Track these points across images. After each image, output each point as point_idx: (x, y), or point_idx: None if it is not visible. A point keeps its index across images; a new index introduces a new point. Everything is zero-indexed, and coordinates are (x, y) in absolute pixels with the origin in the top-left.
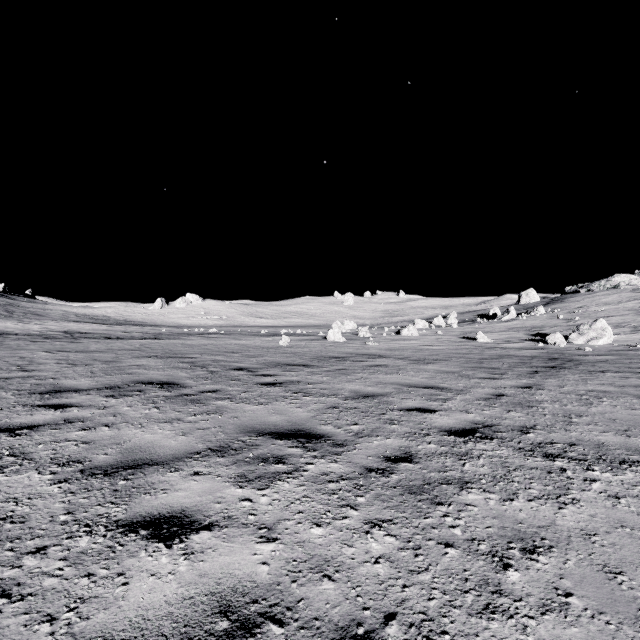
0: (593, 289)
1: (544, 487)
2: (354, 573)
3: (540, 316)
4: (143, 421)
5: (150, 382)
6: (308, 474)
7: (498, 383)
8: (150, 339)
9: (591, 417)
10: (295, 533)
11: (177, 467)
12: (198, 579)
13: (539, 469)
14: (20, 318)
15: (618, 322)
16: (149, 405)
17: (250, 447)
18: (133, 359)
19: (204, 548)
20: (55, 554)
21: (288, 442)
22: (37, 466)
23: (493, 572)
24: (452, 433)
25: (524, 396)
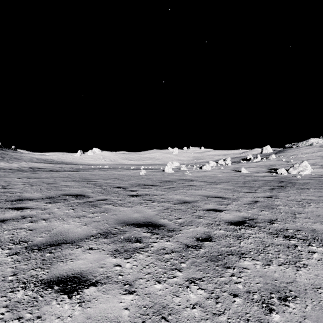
0: (299, 146)
1: (286, 256)
2: (180, 315)
3: (273, 159)
4: (64, 217)
5: (71, 194)
6: (153, 249)
7: (254, 195)
8: (73, 171)
9: (306, 214)
10: (145, 287)
11: (80, 245)
12: (85, 320)
13: (282, 245)
14: (8, 160)
15: (313, 162)
16: (69, 207)
17: (122, 232)
18: (63, 182)
19: (91, 298)
20: (1, 303)
21: (143, 229)
22: (1, 244)
23: (263, 314)
24: (232, 223)
25: (269, 202)
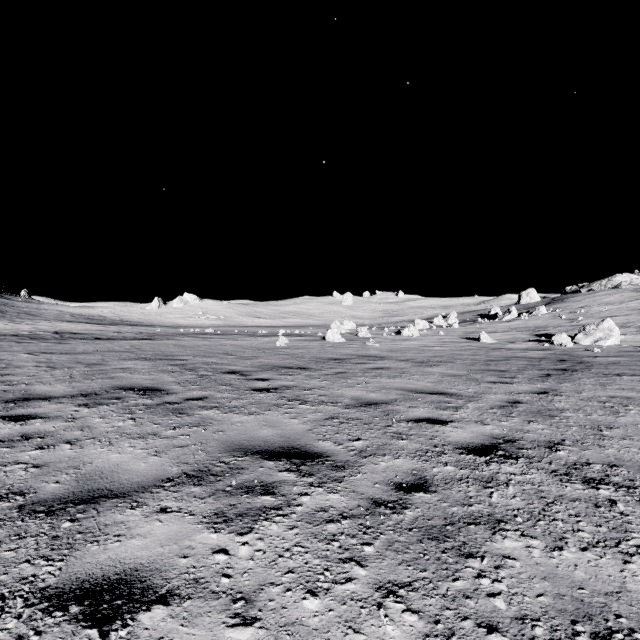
0: (594, 289)
1: (596, 528)
2: None
3: (542, 316)
4: (113, 436)
5: (132, 388)
6: (302, 510)
7: (510, 388)
8: (142, 340)
9: (623, 429)
10: (282, 608)
11: (141, 501)
12: None
13: (583, 501)
14: (12, 318)
15: (623, 322)
16: (125, 416)
17: (234, 471)
18: (119, 361)
19: (153, 638)
20: None
21: (279, 464)
22: None
23: None
24: (470, 451)
25: (542, 403)
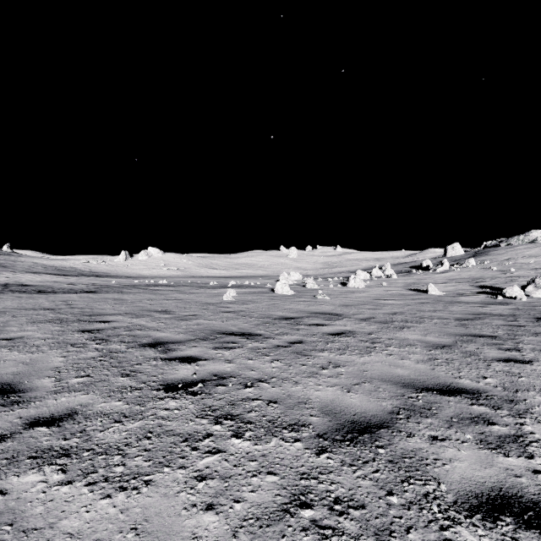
0: (512, 243)
1: None
2: None
3: (473, 268)
4: None
5: None
6: None
7: None
8: (86, 293)
9: None
10: None
11: None
12: None
13: None
14: None
15: None
16: None
17: None
18: (22, 326)
19: None
20: None
21: None
22: None
23: None
24: None
25: None
